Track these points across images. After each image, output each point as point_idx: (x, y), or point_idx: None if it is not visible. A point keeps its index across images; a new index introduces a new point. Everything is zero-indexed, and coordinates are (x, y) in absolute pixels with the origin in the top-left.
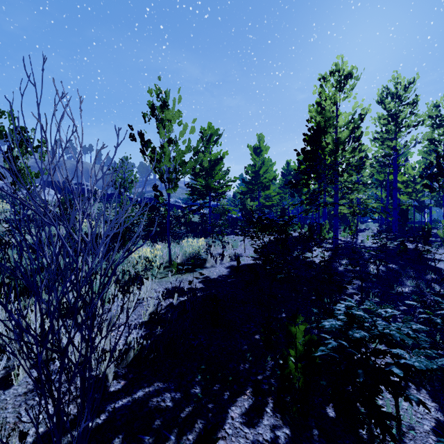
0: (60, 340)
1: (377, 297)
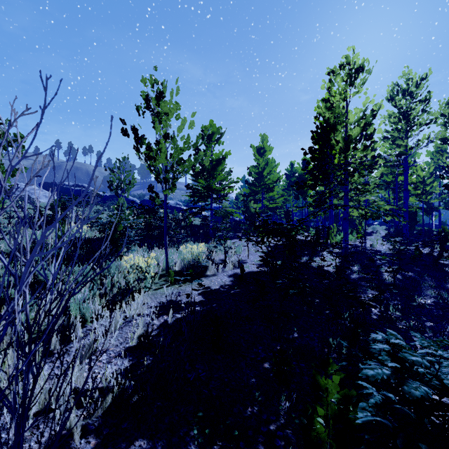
0: None
1: (398, 311)
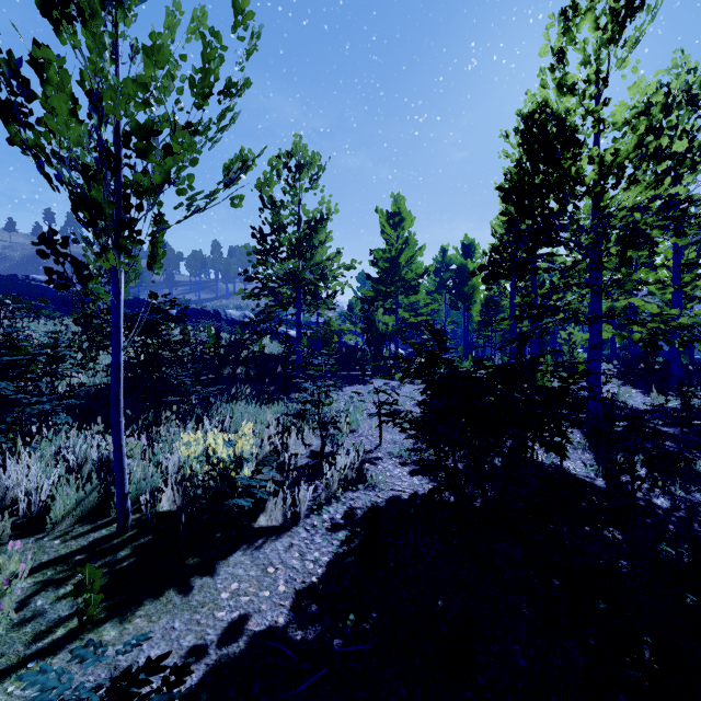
0: None
1: None
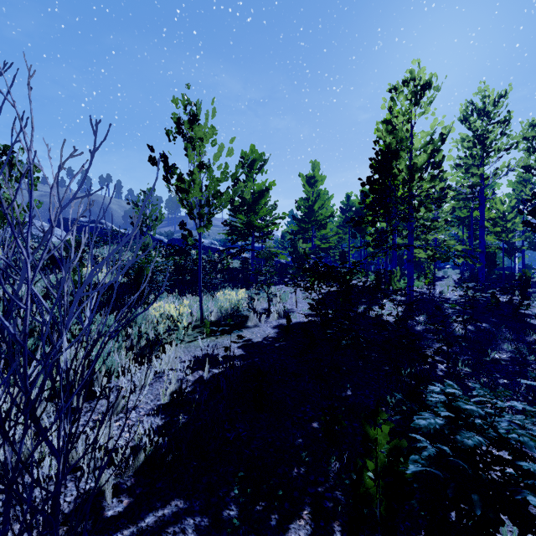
0: (6, 467)
1: (468, 367)
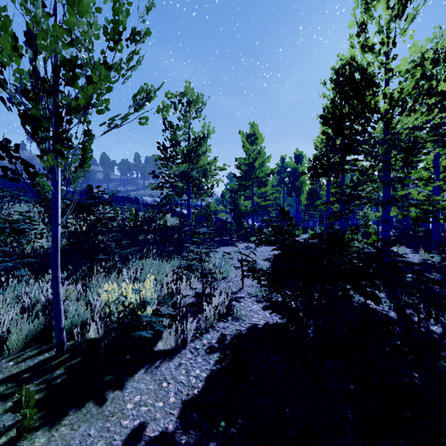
0: None
1: None
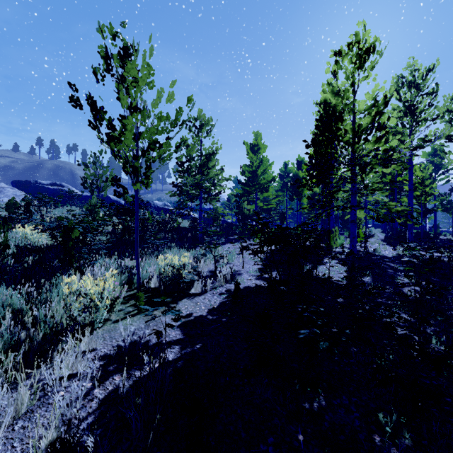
0: None
1: (442, 344)
